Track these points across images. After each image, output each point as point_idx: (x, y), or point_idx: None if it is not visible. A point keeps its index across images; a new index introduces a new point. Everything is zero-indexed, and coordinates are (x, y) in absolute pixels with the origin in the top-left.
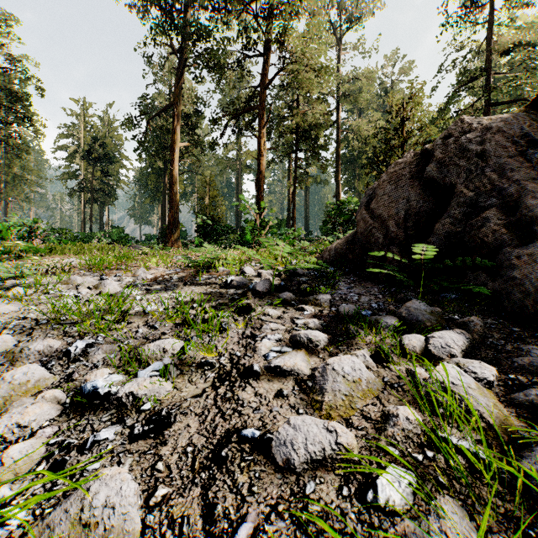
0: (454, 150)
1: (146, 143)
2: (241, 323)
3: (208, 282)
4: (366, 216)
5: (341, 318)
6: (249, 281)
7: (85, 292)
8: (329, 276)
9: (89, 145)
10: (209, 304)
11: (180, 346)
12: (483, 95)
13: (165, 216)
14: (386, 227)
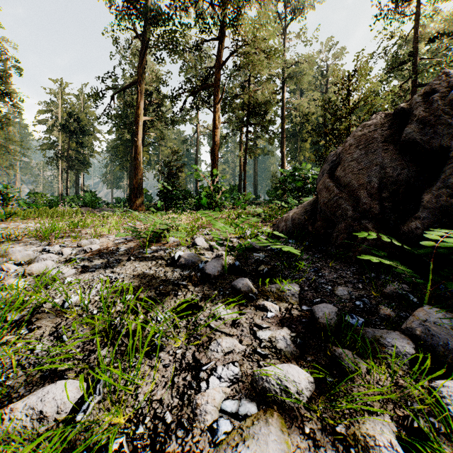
0: (442, 106)
1: (115, 118)
2: (182, 332)
3: (155, 255)
4: (329, 184)
5: (321, 329)
6: (199, 258)
7: (13, 270)
8: (291, 253)
9: (65, 119)
10: (147, 294)
11: (74, 399)
12: (410, 77)
13: (132, 182)
14: (354, 197)
